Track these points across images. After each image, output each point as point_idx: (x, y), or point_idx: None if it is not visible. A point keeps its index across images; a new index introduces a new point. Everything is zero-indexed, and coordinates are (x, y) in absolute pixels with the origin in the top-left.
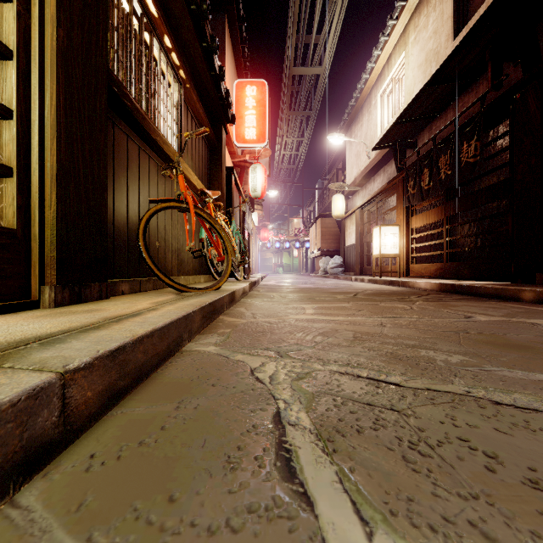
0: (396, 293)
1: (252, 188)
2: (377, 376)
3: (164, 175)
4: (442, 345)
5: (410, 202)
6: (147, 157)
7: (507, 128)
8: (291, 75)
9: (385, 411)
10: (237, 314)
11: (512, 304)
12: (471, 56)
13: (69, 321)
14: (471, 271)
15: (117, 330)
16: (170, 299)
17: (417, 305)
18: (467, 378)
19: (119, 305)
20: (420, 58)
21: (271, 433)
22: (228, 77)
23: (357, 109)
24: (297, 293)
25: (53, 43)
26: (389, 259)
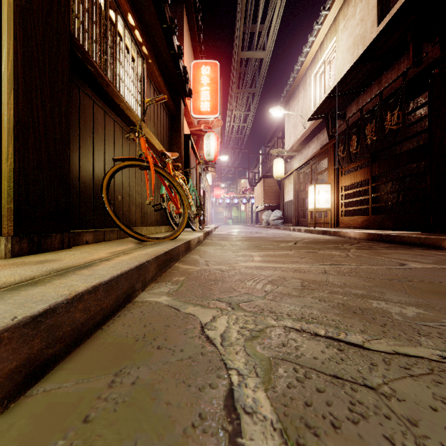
0: (331, 242)
1: (206, 153)
2: (336, 334)
3: (128, 138)
4: (390, 295)
5: (340, 164)
6: (112, 121)
7: (424, 100)
8: (239, 59)
9: (358, 389)
10: (191, 261)
11: (436, 251)
12: (394, 38)
13: (11, 274)
14: (393, 222)
15: (55, 286)
16: (127, 249)
17: (352, 253)
18: (434, 337)
19: (76, 254)
20: (348, 43)
21: (223, 430)
22: (186, 59)
23: (294, 87)
24: (245, 242)
25: (9, 0)
26: (321, 212)
